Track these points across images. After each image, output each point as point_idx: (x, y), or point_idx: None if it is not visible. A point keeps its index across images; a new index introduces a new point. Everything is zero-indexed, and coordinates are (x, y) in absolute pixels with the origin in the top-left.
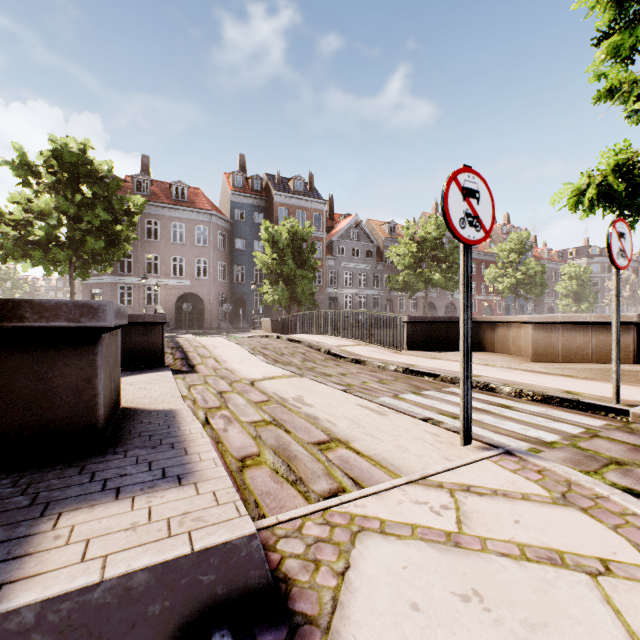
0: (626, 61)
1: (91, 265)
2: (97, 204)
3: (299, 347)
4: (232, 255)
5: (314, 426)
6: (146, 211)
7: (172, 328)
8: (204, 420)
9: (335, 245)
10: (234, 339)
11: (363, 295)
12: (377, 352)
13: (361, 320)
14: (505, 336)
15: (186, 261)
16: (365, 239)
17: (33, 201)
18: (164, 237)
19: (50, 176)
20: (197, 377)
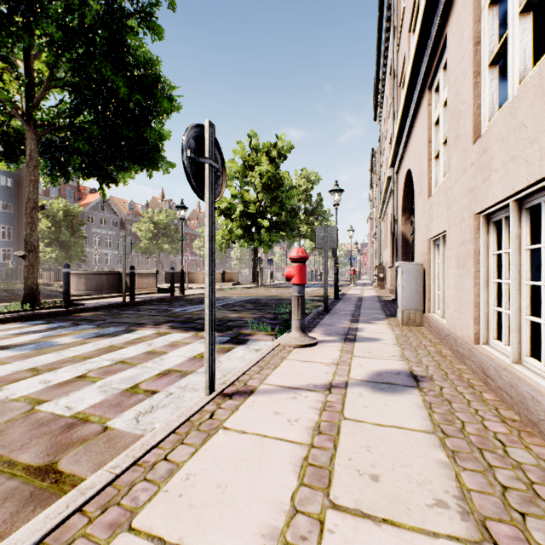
0: (220, 216)
1: None
2: None
3: None
4: None
5: None
6: None
7: None
8: None
9: (86, 214)
10: None
11: (110, 254)
12: None
13: None
14: (197, 278)
15: None
16: (111, 212)
17: None
18: None
19: None
20: None
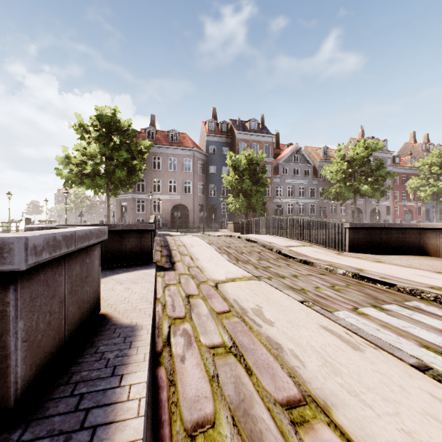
0: None
1: (119, 187)
2: (122, 148)
3: (255, 246)
4: (207, 177)
5: (278, 363)
6: (153, 151)
7: (169, 227)
8: (166, 337)
9: (280, 167)
10: (207, 238)
11: (302, 203)
12: (321, 253)
13: (305, 225)
14: None
15: (177, 183)
16: (303, 161)
17: (87, 149)
18: (164, 167)
19: (96, 132)
20: (173, 275)
